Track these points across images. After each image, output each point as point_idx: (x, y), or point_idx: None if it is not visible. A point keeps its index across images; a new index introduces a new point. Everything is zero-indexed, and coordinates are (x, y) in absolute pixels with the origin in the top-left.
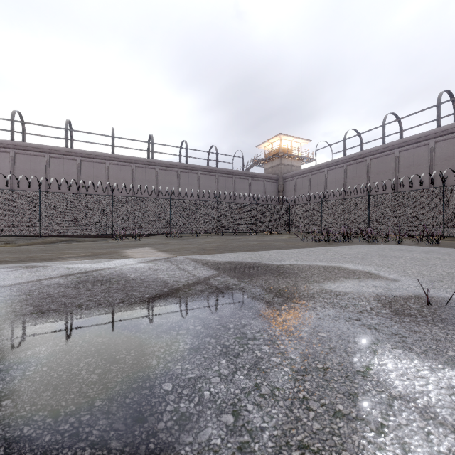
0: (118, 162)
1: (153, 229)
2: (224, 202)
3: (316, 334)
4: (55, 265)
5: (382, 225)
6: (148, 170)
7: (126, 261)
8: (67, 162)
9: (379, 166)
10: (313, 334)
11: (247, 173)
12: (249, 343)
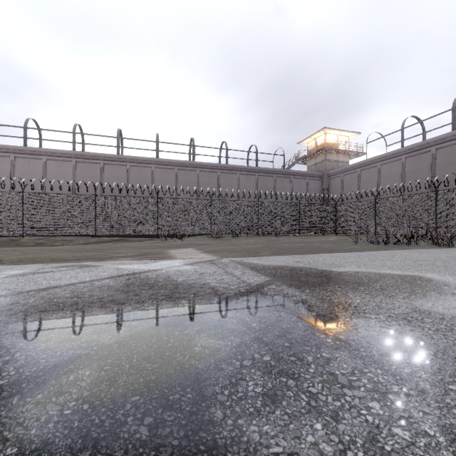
0: (162, 166)
1: (194, 230)
2: (265, 202)
3: (446, 387)
4: (106, 265)
5: (454, 225)
6: (189, 172)
7: (171, 263)
8: (118, 168)
9: (448, 157)
10: (440, 386)
11: (289, 171)
12: (346, 394)
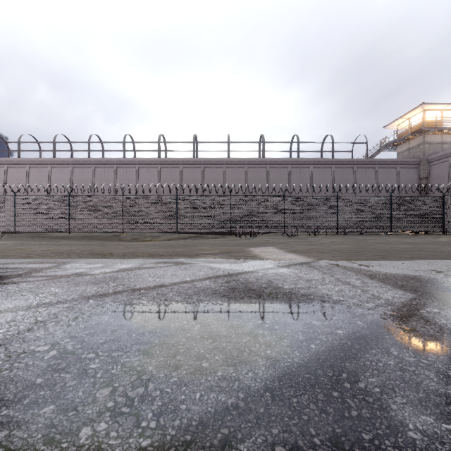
0: (233, 165)
1: (266, 228)
2: (345, 197)
3: None
4: (198, 263)
5: None
6: (259, 169)
7: (263, 264)
8: (194, 170)
9: None
10: None
11: (373, 160)
12: None
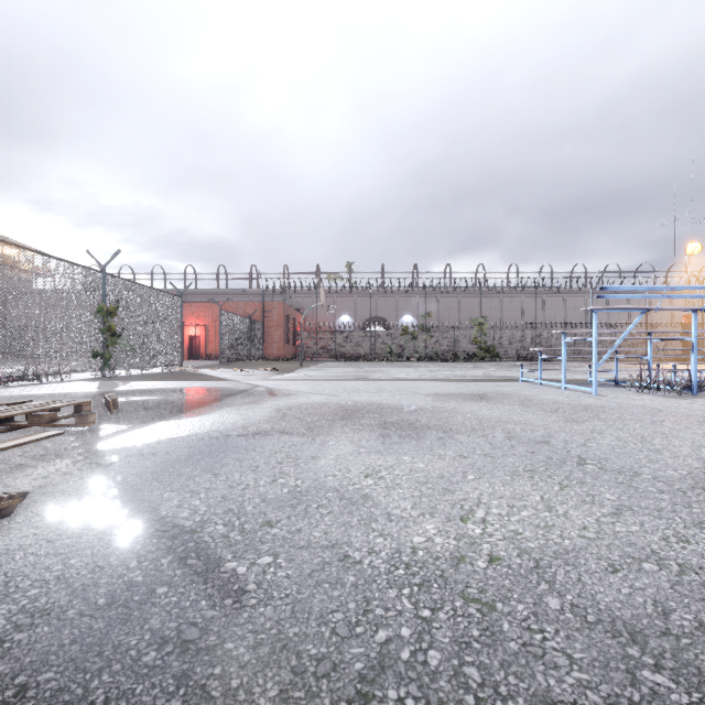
0: None
1: None
2: None
3: None
4: None
5: None
6: None
7: None
8: None
9: None
10: None
11: None
12: None
